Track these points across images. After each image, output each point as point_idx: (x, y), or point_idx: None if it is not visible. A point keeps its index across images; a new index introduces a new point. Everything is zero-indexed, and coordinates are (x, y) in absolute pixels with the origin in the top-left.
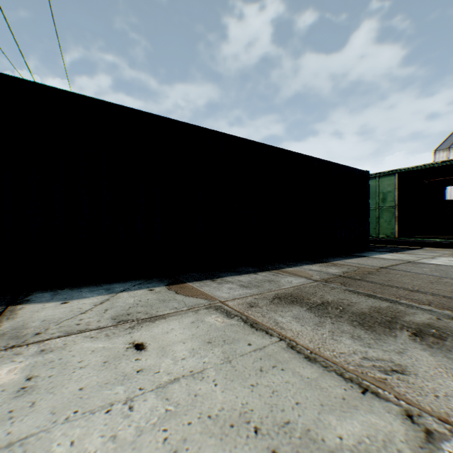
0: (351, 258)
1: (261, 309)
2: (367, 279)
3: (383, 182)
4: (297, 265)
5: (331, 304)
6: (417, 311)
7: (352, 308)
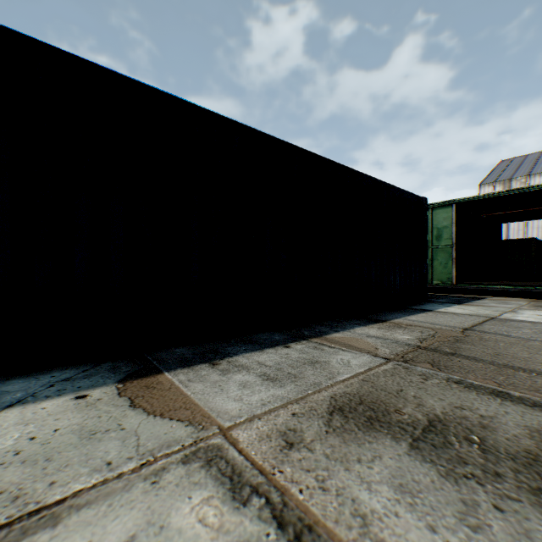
0: (413, 314)
1: (312, 455)
2: (462, 352)
3: (438, 215)
4: (346, 328)
5: (448, 423)
6: None
7: (498, 439)
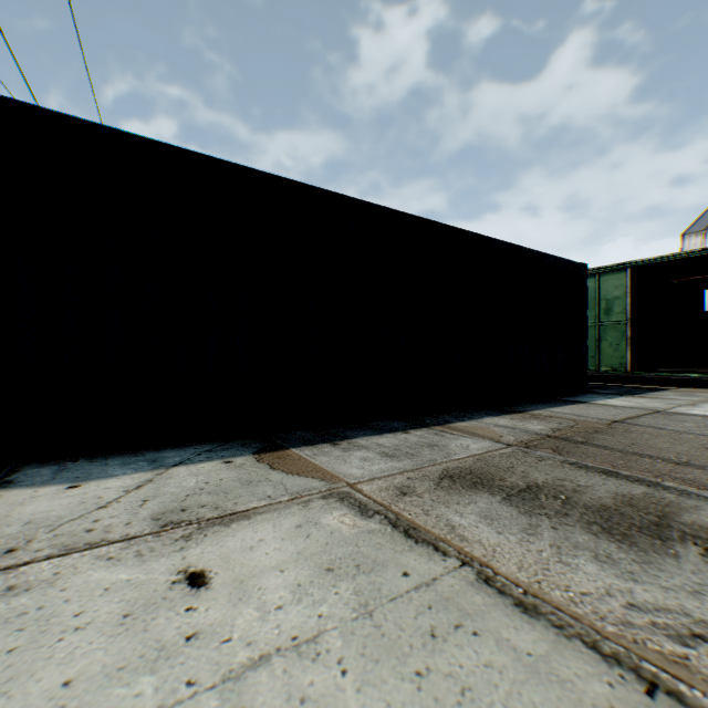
0: (560, 406)
1: (421, 499)
2: (595, 441)
3: (607, 282)
4: (474, 418)
5: (544, 488)
6: (700, 502)
7: (582, 498)
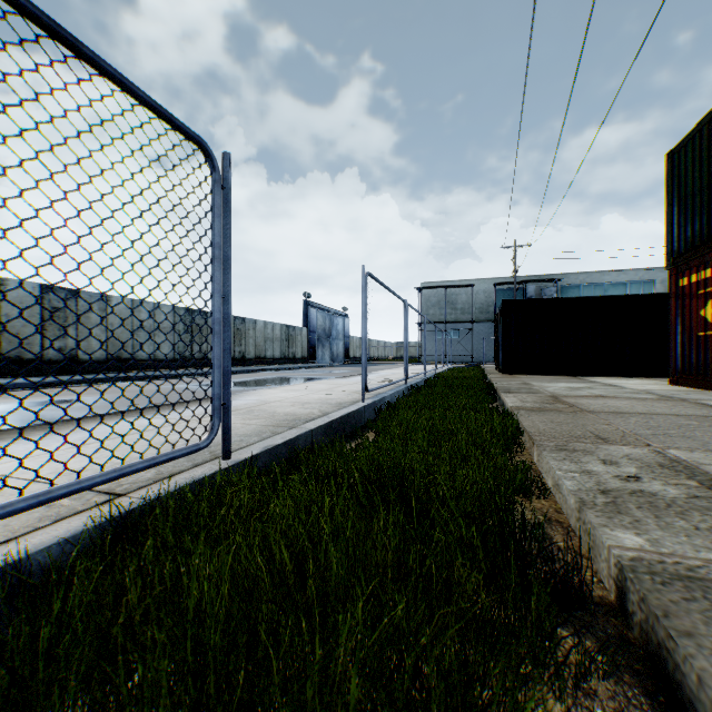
0: None
1: None
2: None
3: None
4: None
5: None
6: None
7: None
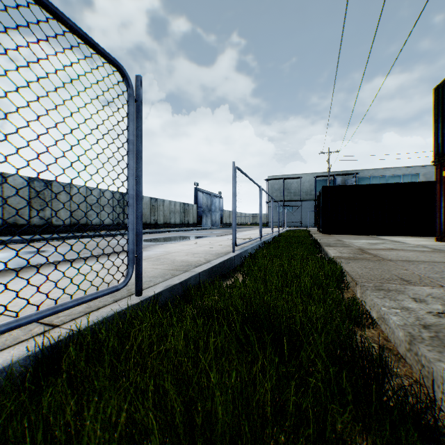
0: None
1: None
2: None
3: None
4: None
5: None
6: None
7: None
